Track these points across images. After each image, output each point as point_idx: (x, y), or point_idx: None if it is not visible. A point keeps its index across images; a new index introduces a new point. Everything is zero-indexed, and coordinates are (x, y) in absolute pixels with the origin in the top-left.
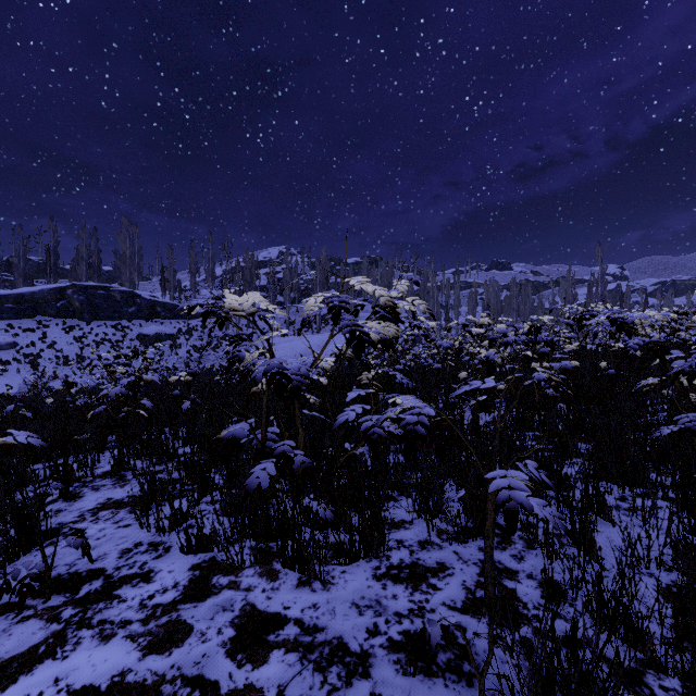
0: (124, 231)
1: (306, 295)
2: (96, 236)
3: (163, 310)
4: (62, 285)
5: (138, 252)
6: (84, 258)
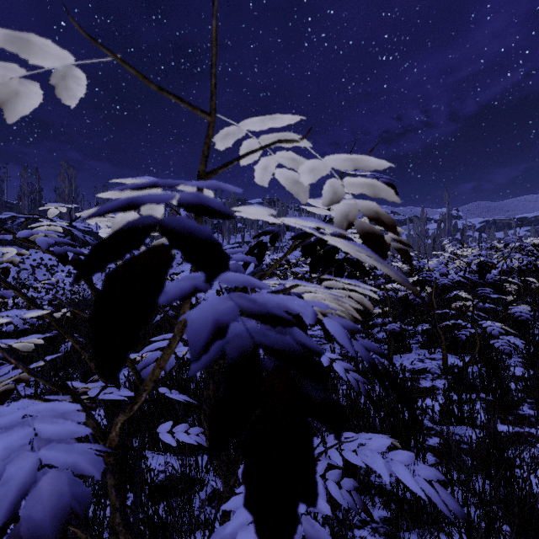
0: (63, 172)
1: (217, 227)
2: (37, 176)
3: (96, 239)
4: (3, 217)
5: (75, 190)
6: (26, 194)
